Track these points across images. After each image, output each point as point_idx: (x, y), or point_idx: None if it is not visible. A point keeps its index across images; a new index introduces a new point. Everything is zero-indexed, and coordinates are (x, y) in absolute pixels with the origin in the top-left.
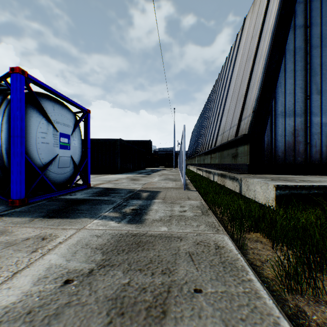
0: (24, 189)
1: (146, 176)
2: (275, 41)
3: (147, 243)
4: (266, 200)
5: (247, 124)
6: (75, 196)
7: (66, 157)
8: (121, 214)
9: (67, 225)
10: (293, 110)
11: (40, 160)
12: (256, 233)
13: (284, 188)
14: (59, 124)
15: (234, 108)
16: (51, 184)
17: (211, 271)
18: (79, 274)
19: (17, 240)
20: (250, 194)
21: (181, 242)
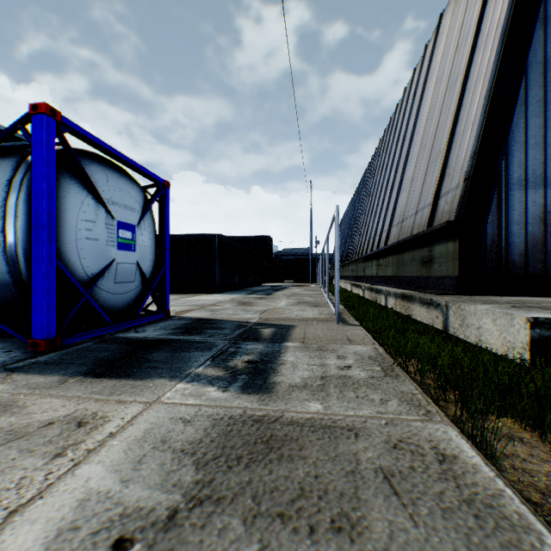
0: (54, 322)
1: (264, 297)
2: (506, 48)
3: (287, 442)
4: (507, 346)
5: (451, 204)
6: (144, 333)
7: (129, 264)
8: (227, 371)
9: (126, 394)
10: (542, 176)
11: (83, 269)
12: (503, 418)
13: (550, 324)
14: (116, 206)
15: (424, 176)
16: (103, 311)
17: (449, 526)
18: (148, 523)
19: (30, 425)
20: (467, 334)
21: (359, 442)
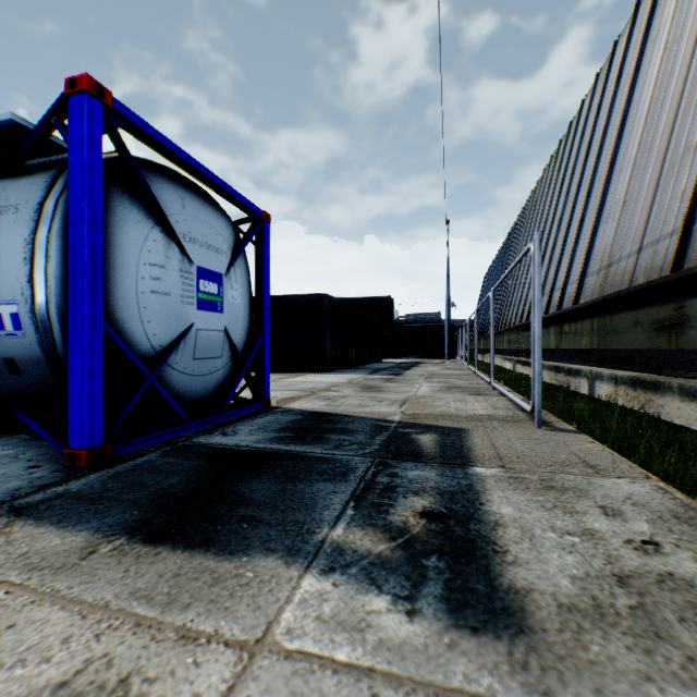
0: (101, 421)
1: (394, 379)
2: None
3: None
4: None
5: None
6: (235, 438)
7: (213, 331)
8: (395, 540)
9: (199, 604)
10: None
11: (147, 338)
12: None
13: None
14: (195, 244)
15: (652, 192)
16: (177, 401)
17: None
18: None
19: None
20: None
21: None
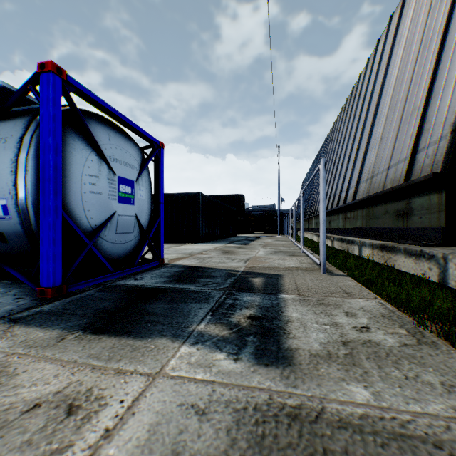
0: (60, 270)
1: (243, 247)
2: None
3: None
4: None
5: (433, 157)
6: (142, 281)
7: (128, 216)
8: (232, 330)
9: (126, 359)
10: None
11: (87, 220)
12: None
13: None
14: (117, 163)
15: (396, 133)
16: (106, 259)
17: None
18: None
19: (12, 408)
20: None
21: None
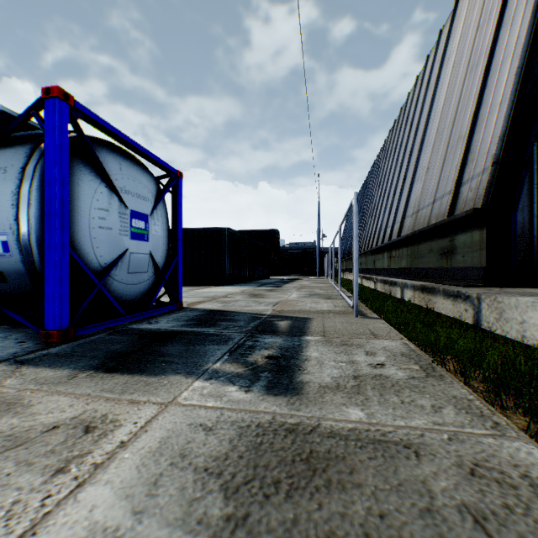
0: (67, 312)
1: (274, 290)
2: None
3: (332, 462)
4: None
5: (476, 190)
6: (157, 325)
7: (142, 254)
8: (247, 367)
9: (139, 392)
10: None
11: (97, 258)
12: None
13: None
14: (129, 195)
15: (442, 163)
16: (116, 302)
17: None
18: None
19: (32, 429)
20: (506, 329)
21: (423, 465)
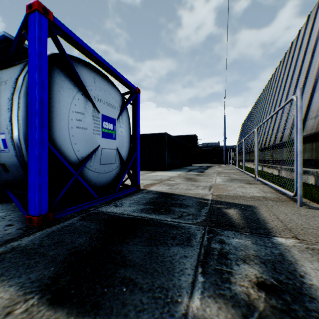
0: (46, 199)
1: (201, 174)
2: None
3: None
4: None
5: None
6: (121, 208)
7: (110, 149)
8: None
9: None
10: None
11: (74, 153)
12: None
13: None
14: (101, 102)
15: None
16: (91, 187)
17: None
18: None
19: None
20: None
21: None
